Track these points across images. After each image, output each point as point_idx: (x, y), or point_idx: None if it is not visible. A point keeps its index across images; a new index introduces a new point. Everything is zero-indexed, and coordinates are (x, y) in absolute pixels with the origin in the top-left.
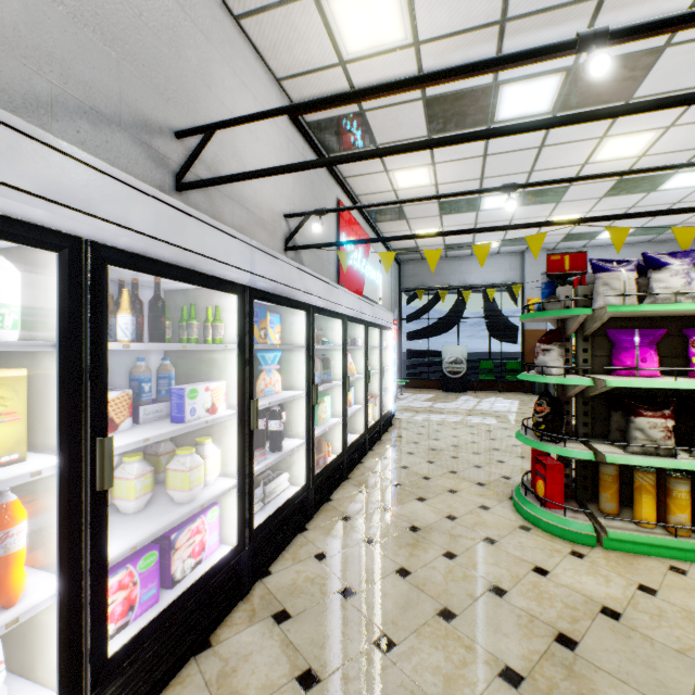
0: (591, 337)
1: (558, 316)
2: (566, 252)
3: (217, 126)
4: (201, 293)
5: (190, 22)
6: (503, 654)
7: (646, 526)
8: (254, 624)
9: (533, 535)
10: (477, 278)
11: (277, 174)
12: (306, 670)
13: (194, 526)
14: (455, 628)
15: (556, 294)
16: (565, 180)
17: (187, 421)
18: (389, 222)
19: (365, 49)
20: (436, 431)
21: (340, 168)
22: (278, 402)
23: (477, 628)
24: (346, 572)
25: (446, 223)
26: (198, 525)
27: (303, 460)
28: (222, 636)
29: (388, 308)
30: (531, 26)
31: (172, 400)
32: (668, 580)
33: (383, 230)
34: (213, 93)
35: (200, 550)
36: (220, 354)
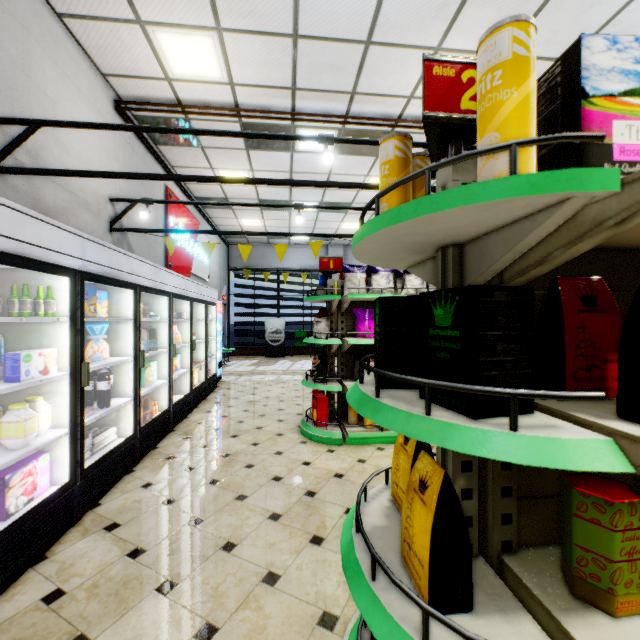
0: (346, 313)
1: (324, 299)
2: (331, 257)
3: (43, 123)
4: (29, 273)
5: (8, 14)
6: (273, 508)
7: (370, 427)
8: (88, 537)
9: (308, 445)
10: (294, 263)
11: (106, 177)
12: (135, 549)
13: (27, 469)
14: (246, 503)
15: (327, 284)
16: (333, 208)
17: (22, 381)
18: (217, 209)
19: (189, 75)
20: (254, 388)
21: (168, 158)
22: (107, 365)
23: (260, 499)
24: (169, 491)
25: (267, 216)
26: (30, 468)
27: (131, 415)
28: (57, 550)
29: (217, 285)
30: (313, 97)
31: (6, 364)
32: (374, 454)
33: (212, 215)
34: (33, 82)
35: (32, 489)
36: (51, 326)
